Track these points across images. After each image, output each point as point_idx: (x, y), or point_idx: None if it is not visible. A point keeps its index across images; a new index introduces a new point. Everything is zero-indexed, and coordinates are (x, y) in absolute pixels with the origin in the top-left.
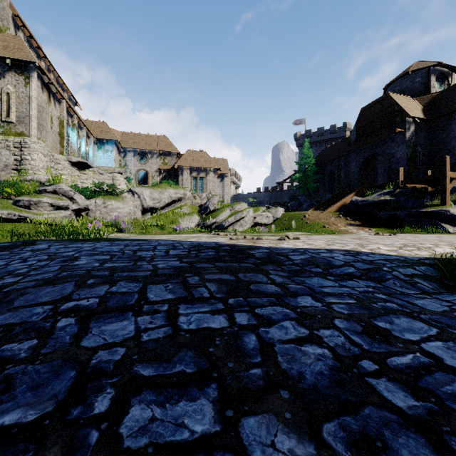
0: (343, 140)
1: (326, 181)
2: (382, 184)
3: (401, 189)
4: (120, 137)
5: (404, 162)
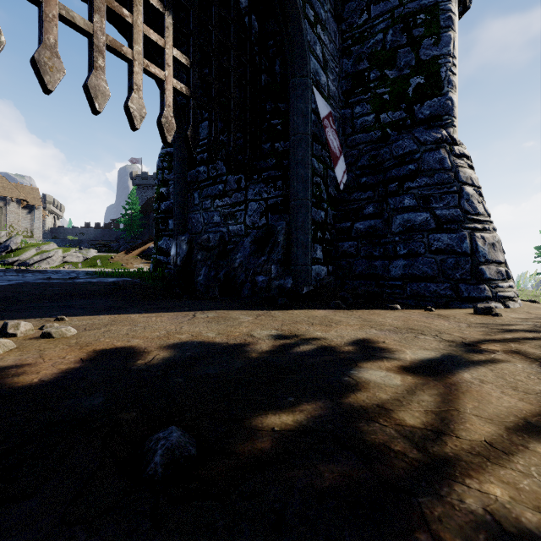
0: None
1: (151, 227)
2: None
3: None
4: None
5: None
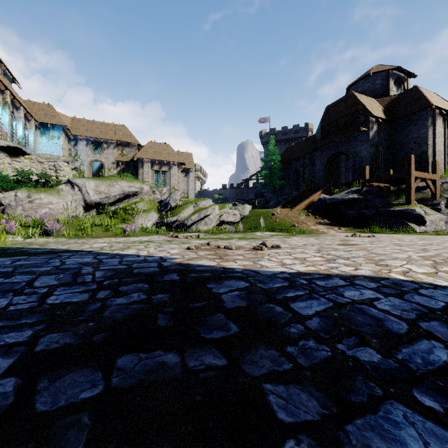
0: (307, 139)
1: (291, 178)
2: (348, 182)
3: (368, 188)
4: (69, 123)
5: (368, 161)
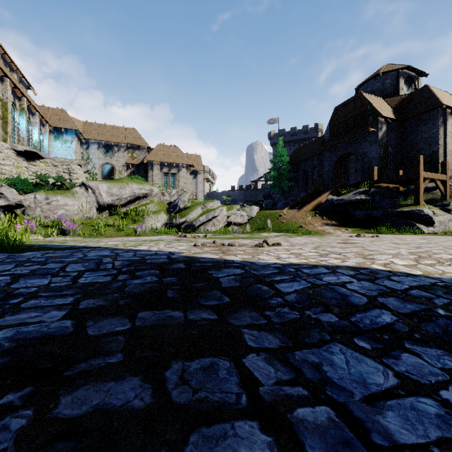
0: (316, 140)
1: (300, 180)
2: (356, 183)
3: (376, 189)
4: (82, 127)
5: (376, 162)
